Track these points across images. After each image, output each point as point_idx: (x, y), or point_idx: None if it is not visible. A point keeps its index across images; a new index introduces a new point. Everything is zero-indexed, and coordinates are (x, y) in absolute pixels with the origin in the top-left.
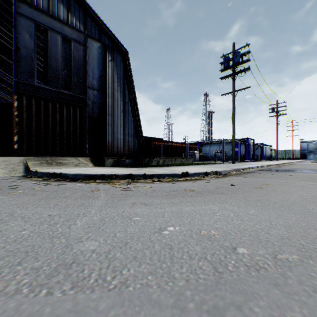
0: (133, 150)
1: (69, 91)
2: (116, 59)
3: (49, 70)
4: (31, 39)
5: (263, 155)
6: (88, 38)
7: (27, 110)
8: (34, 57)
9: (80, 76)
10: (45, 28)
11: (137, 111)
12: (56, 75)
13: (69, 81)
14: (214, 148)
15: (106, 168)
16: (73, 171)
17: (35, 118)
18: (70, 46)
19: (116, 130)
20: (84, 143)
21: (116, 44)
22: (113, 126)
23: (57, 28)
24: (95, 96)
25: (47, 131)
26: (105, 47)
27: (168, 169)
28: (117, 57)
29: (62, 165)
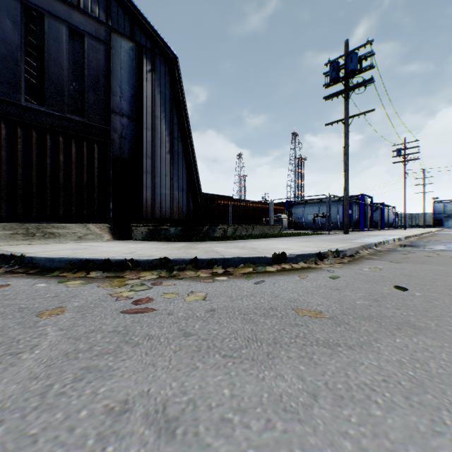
0: (187, 213)
1: (80, 117)
2: (158, 70)
3: (46, 80)
4: (15, 28)
5: (384, 221)
6: (113, 33)
7: (8, 145)
8: (21, 59)
9: (100, 93)
10: (39, 12)
11: (192, 152)
12: (58, 89)
13: (81, 102)
14: (310, 210)
15: (129, 243)
16: (56, 251)
17: (22, 159)
18: (82, 44)
19: (159, 181)
20: (107, 201)
21: (158, 45)
22: (154, 174)
23: (60, 13)
24: (125, 126)
25: (44, 180)
26: (141, 49)
27: (244, 246)
28: (161, 67)
29: (53, 237)
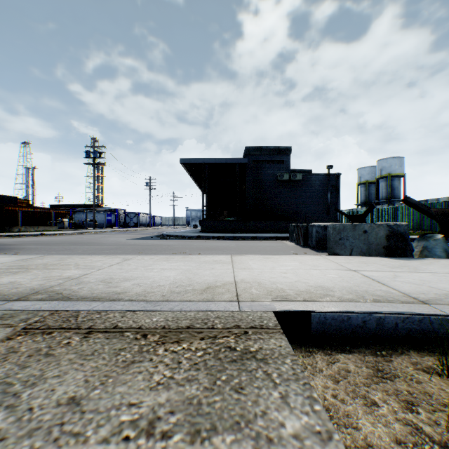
0: None
1: None
2: None
3: None
4: None
5: (140, 223)
6: None
7: None
8: None
9: None
10: None
11: None
12: None
13: None
14: (88, 216)
15: None
16: None
17: None
18: None
19: None
20: None
21: None
22: None
23: None
24: None
25: None
26: None
27: (33, 233)
28: None
29: None
